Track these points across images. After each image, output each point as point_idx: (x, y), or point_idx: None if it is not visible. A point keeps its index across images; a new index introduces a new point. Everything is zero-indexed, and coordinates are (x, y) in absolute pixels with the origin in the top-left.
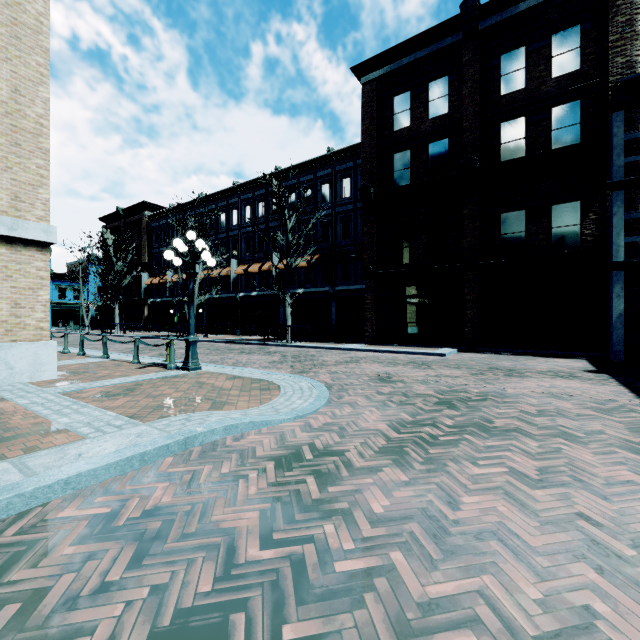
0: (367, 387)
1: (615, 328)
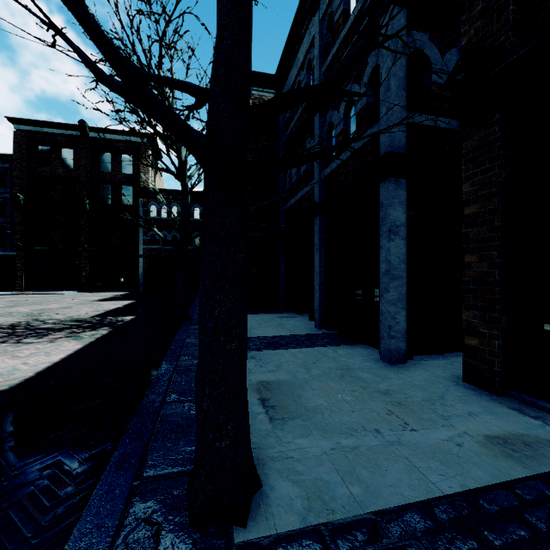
0: (2, 303)
1: (140, 279)
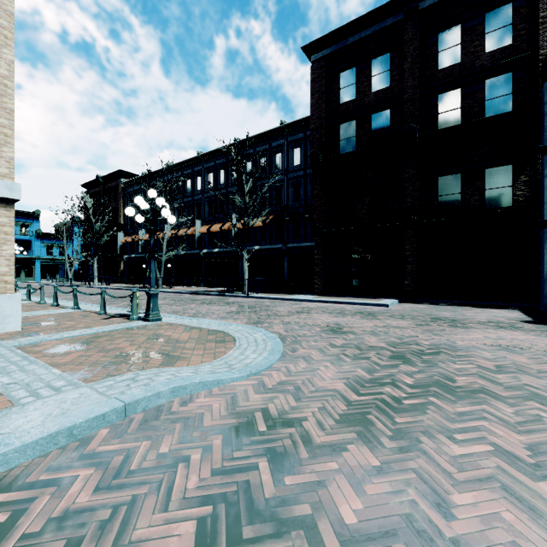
0: (320, 339)
1: (546, 281)
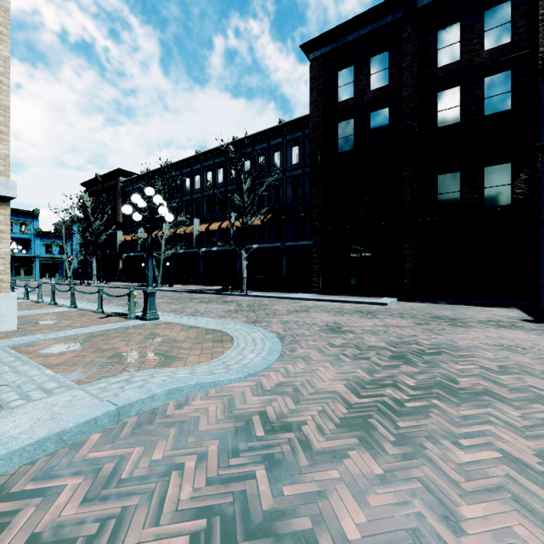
0: (319, 338)
1: None
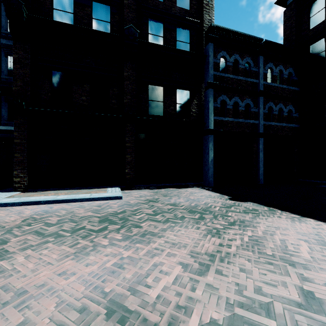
0: None
1: (210, 167)
